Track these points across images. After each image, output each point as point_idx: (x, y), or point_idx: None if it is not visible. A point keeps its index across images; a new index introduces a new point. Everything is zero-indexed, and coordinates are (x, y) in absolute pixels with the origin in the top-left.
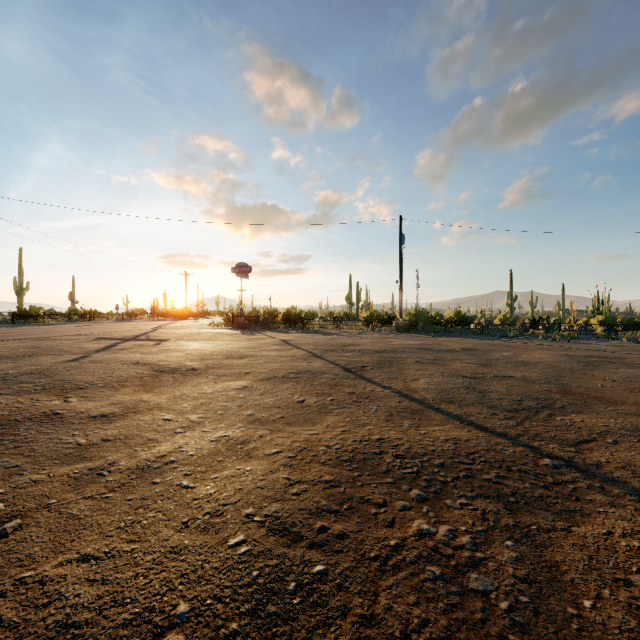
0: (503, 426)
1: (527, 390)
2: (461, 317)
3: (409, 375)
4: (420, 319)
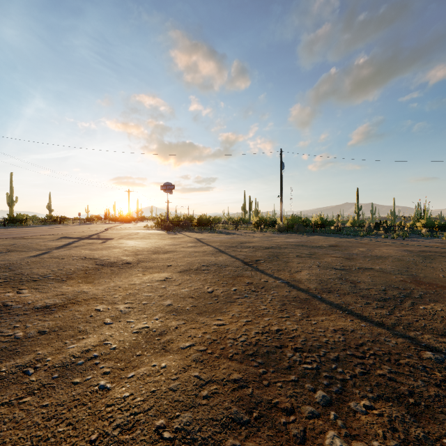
0: (379, 315)
1: (387, 280)
2: (324, 221)
3: (293, 267)
4: (295, 223)
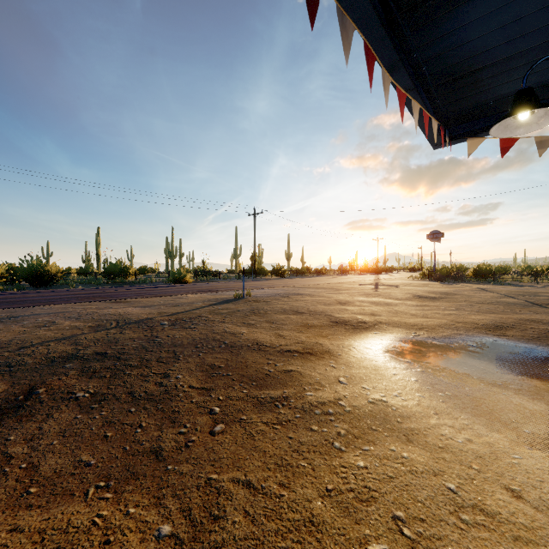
0: None
1: None
2: None
3: None
4: None
